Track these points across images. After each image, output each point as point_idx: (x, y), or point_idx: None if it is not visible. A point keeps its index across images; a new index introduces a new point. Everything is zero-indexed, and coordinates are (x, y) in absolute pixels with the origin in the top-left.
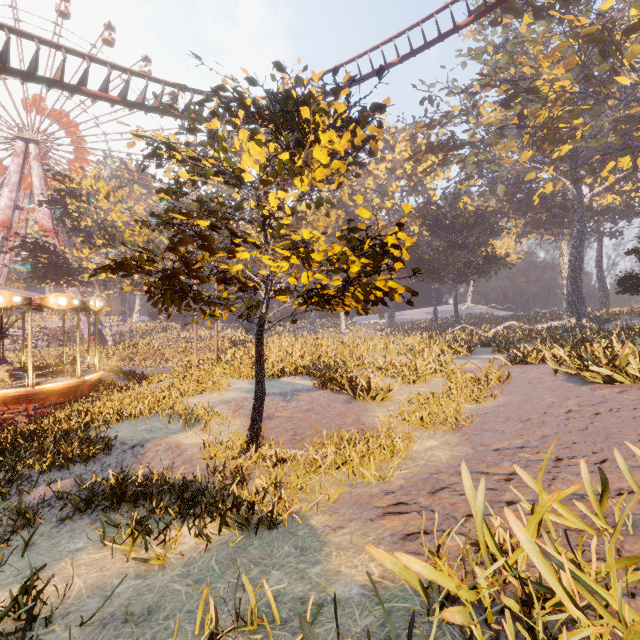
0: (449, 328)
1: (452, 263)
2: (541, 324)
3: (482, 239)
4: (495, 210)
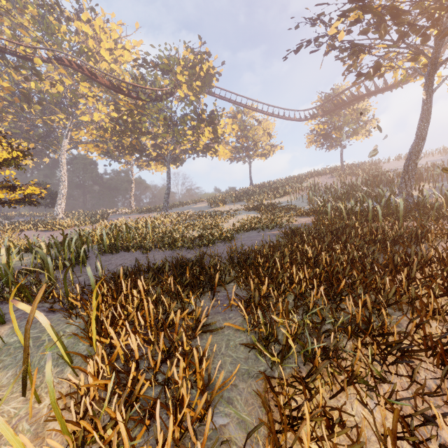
0: None
1: None
2: None
3: None
4: None
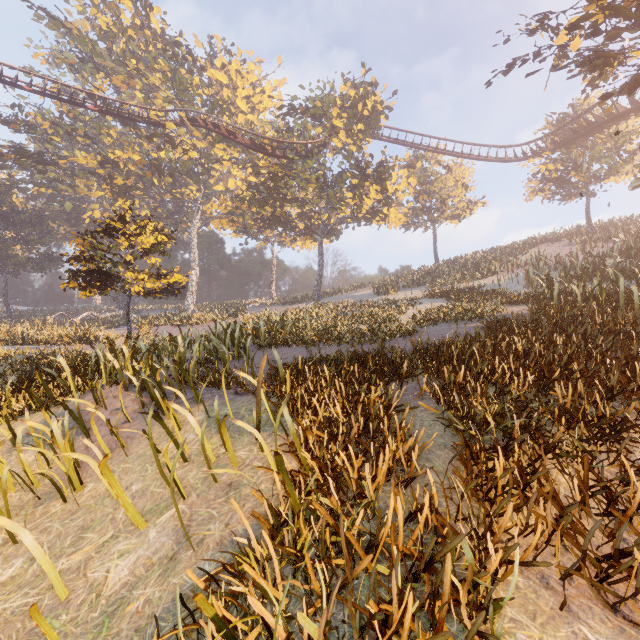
0: (3, 319)
1: (17, 256)
2: (106, 314)
3: (45, 240)
4: (51, 215)
